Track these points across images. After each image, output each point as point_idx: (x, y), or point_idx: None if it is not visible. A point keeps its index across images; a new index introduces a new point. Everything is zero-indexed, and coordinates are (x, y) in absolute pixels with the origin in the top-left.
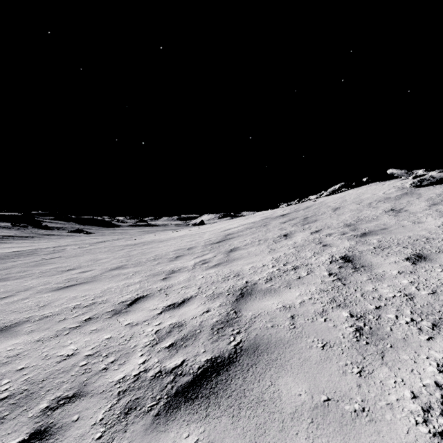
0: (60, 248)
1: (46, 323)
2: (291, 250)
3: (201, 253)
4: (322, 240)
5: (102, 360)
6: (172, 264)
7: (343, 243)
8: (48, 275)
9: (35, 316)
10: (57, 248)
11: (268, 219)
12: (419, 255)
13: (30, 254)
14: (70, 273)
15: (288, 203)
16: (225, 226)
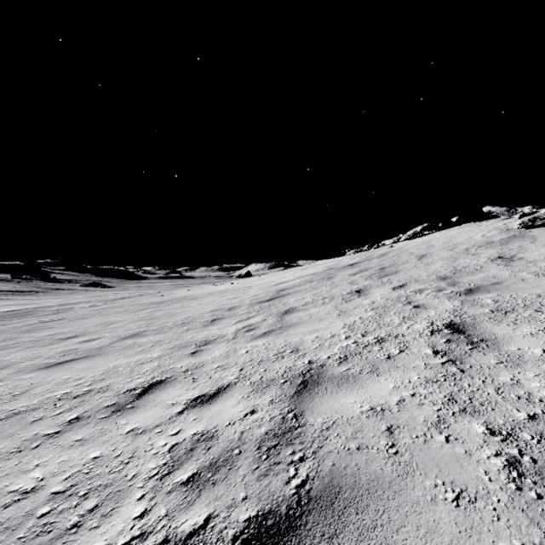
0: (66, 307)
1: (12, 425)
2: (369, 313)
3: (245, 315)
4: (411, 299)
5: (76, 505)
6: (206, 331)
7: (443, 303)
8: (40, 344)
9: (1, 412)
10: (62, 306)
11: (332, 269)
12: None
13: (27, 315)
14: (69, 342)
15: (356, 250)
16: (277, 279)
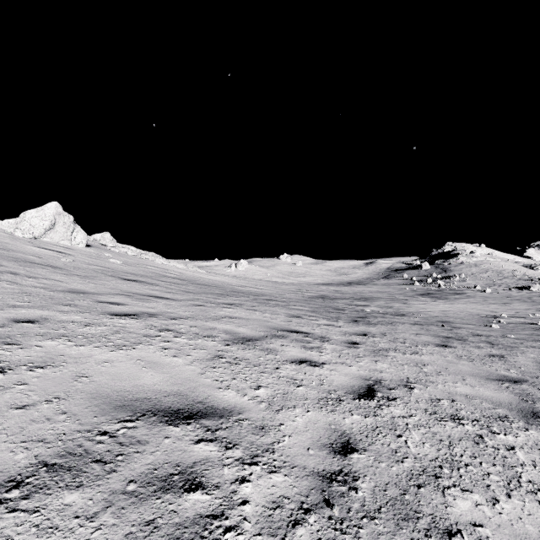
0: None
1: (472, 403)
2: (53, 342)
3: None
4: None
5: (349, 353)
6: None
7: (23, 312)
8: None
9: (536, 429)
10: None
11: None
12: (104, 302)
13: None
14: None
15: None
16: None
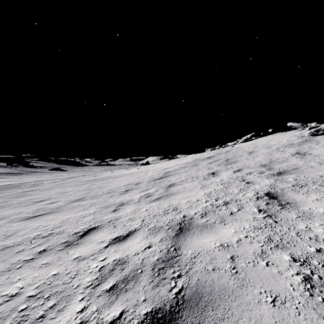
0: (39, 183)
1: (5, 254)
2: (219, 187)
3: (145, 188)
4: (244, 178)
5: (42, 304)
6: (122, 197)
7: (264, 181)
8: (23, 205)
9: None
10: (37, 182)
11: (197, 160)
12: None
13: (15, 187)
14: (40, 203)
15: (212, 148)
16: (164, 166)
